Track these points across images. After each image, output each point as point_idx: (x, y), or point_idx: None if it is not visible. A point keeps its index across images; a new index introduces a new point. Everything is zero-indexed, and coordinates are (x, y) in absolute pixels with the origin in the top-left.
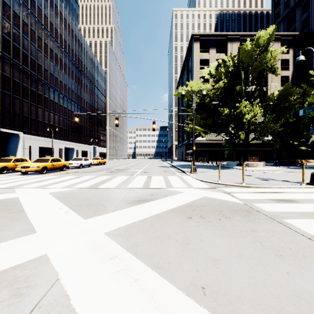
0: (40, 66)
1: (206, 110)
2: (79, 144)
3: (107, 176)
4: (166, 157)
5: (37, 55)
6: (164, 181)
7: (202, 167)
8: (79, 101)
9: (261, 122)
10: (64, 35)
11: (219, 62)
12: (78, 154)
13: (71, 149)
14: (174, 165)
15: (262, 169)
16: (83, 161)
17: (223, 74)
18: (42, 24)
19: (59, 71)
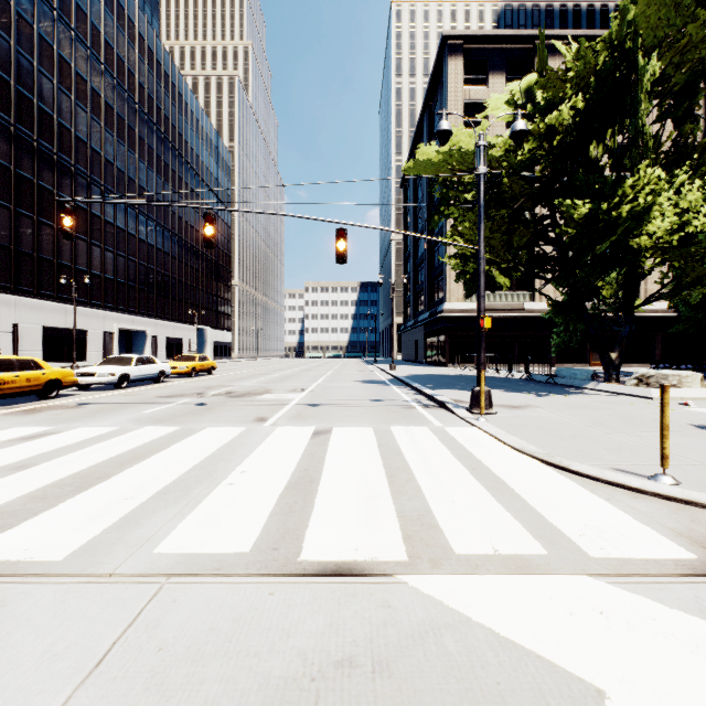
0: (47, 116)
1: (506, 207)
2: (159, 323)
3: (158, 429)
4: (375, 353)
5: (38, 85)
6: (384, 468)
7: (488, 385)
8: (159, 215)
9: (680, 244)
10: (117, 45)
11: (534, 78)
12: (158, 347)
13: (140, 335)
14: (403, 377)
15: (704, 393)
16: (132, 367)
17: (570, 84)
18: (54, 8)
19: (104, 134)
